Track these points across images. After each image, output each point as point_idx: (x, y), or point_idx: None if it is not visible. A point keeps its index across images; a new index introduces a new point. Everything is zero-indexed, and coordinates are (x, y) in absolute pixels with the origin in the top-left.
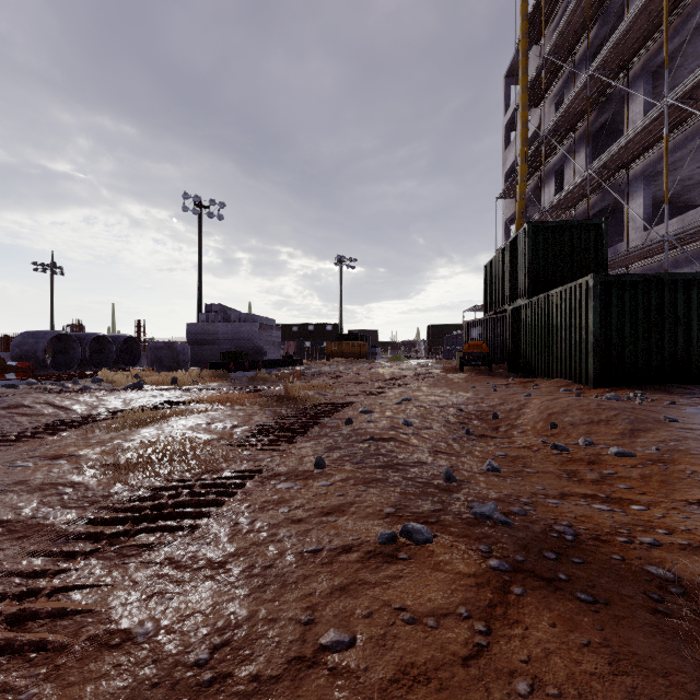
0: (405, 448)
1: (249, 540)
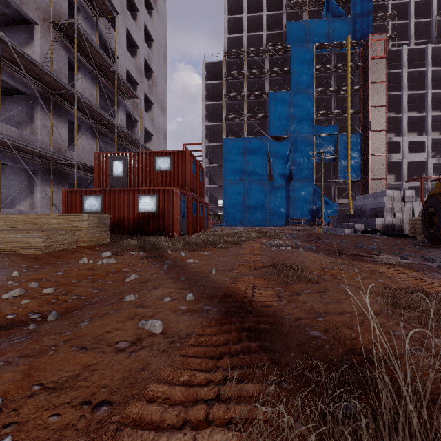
0: (168, 276)
1: (225, 262)
